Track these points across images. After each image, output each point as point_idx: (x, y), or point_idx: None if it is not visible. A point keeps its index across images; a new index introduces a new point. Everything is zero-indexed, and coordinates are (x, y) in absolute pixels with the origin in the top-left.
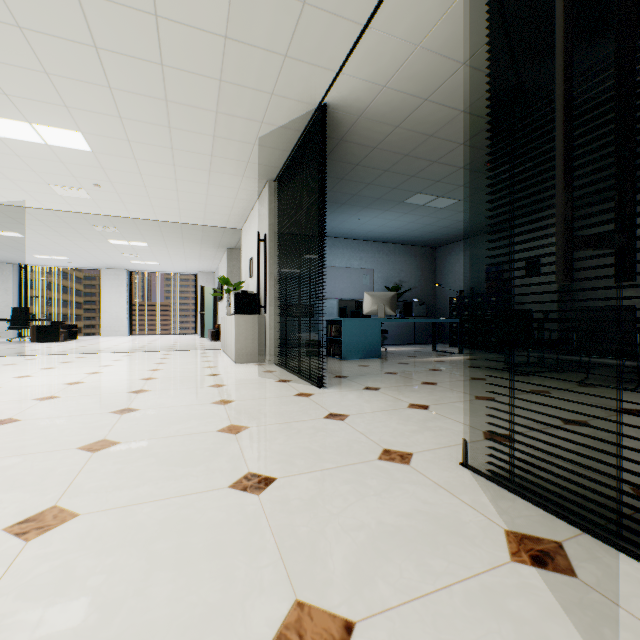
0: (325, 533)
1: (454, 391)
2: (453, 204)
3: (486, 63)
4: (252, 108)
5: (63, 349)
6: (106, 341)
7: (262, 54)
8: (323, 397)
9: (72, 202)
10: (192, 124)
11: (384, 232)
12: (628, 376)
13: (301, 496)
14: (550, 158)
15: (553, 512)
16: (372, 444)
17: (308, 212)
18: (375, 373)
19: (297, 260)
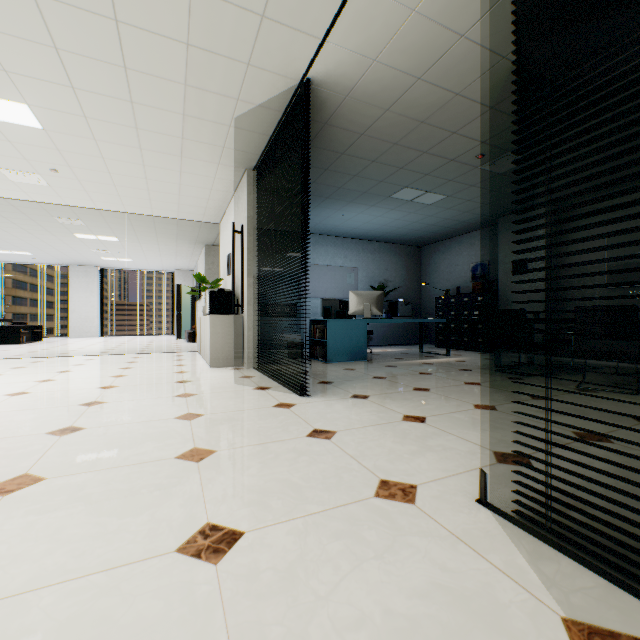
0: (309, 638)
1: (450, 398)
2: (441, 200)
3: (487, 36)
4: (226, 81)
5: (21, 352)
6: (73, 343)
7: (235, 12)
8: (306, 408)
9: (27, 189)
10: (158, 99)
11: (369, 229)
12: (623, 379)
13: (275, 564)
14: (607, 107)
15: (615, 580)
16: (366, 473)
17: (289, 201)
18: (362, 378)
19: (279, 257)
